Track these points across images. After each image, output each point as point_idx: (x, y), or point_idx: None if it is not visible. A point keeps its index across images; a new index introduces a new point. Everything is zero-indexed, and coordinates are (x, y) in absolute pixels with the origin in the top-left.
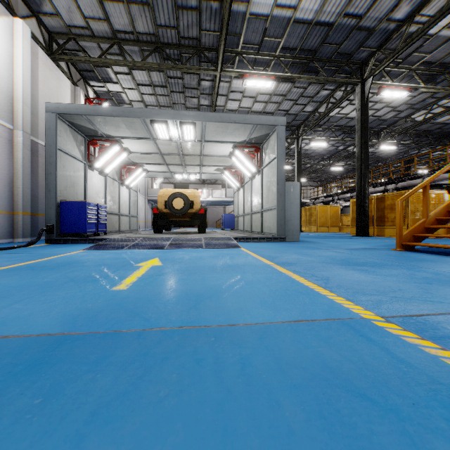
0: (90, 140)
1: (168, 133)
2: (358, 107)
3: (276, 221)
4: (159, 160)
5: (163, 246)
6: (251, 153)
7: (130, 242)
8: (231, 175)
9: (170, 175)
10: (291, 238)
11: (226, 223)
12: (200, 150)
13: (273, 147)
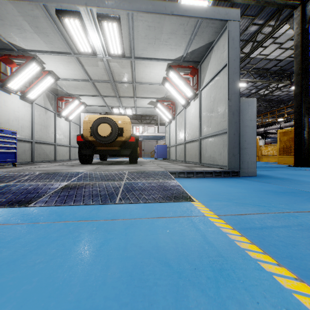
0: (1, 56)
1: (88, 41)
2: (296, 31)
3: (227, 150)
4: (93, 91)
5: (39, 195)
6: (185, 78)
7: (1, 182)
8: (164, 107)
9: (108, 110)
10: (245, 171)
11: (158, 153)
12: (132, 74)
13: (219, 56)
